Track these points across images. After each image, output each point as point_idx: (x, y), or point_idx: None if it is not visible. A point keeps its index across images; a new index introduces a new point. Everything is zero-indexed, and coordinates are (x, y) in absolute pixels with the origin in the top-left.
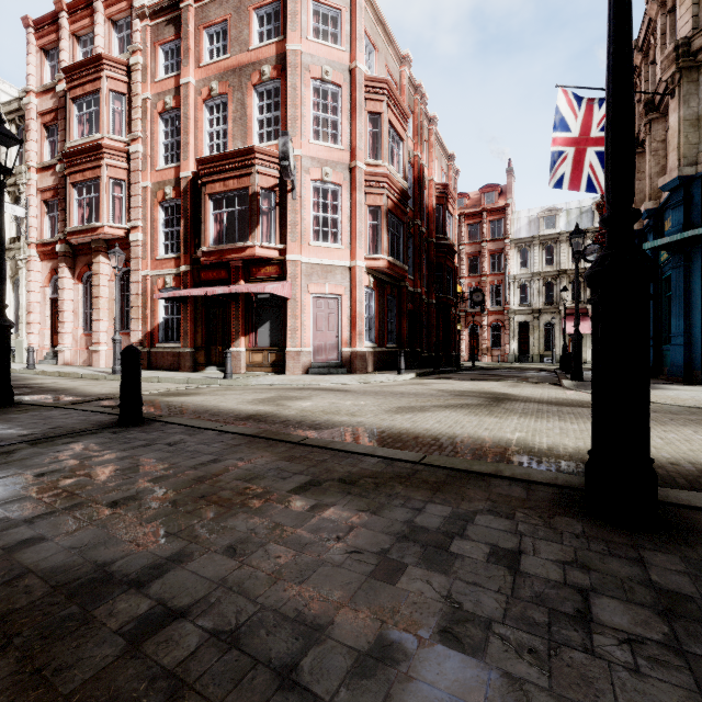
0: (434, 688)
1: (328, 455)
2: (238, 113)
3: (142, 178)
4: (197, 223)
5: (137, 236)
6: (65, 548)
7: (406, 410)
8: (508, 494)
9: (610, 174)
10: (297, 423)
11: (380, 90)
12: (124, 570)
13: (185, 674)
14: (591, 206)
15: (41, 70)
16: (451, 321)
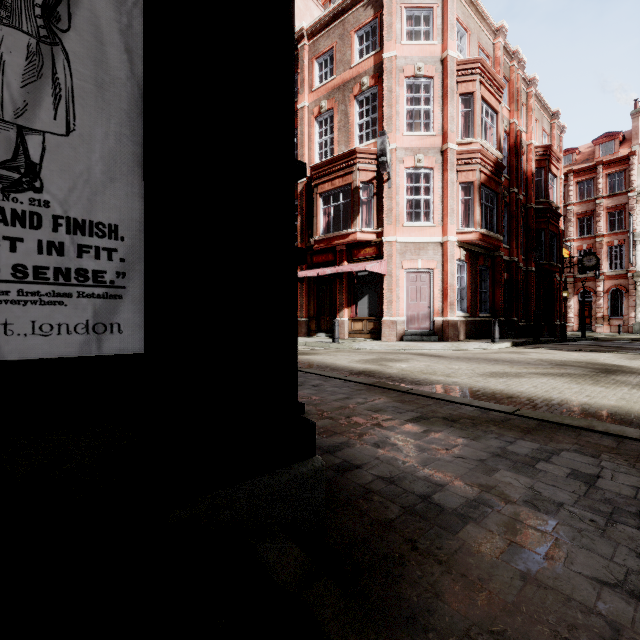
0: (517, 520)
1: (431, 402)
2: (342, 122)
3: None
4: (310, 217)
5: None
6: None
7: (500, 375)
8: (597, 442)
9: None
10: (400, 379)
11: (472, 71)
12: (319, 445)
13: (370, 488)
14: None
15: None
16: (554, 289)
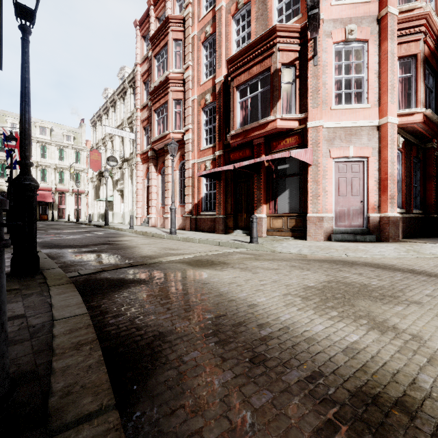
0: None
1: None
2: (260, 11)
3: (191, 94)
4: (228, 115)
5: (188, 136)
6: None
7: None
8: None
9: None
10: None
11: None
12: None
13: None
14: None
15: (142, 50)
16: None
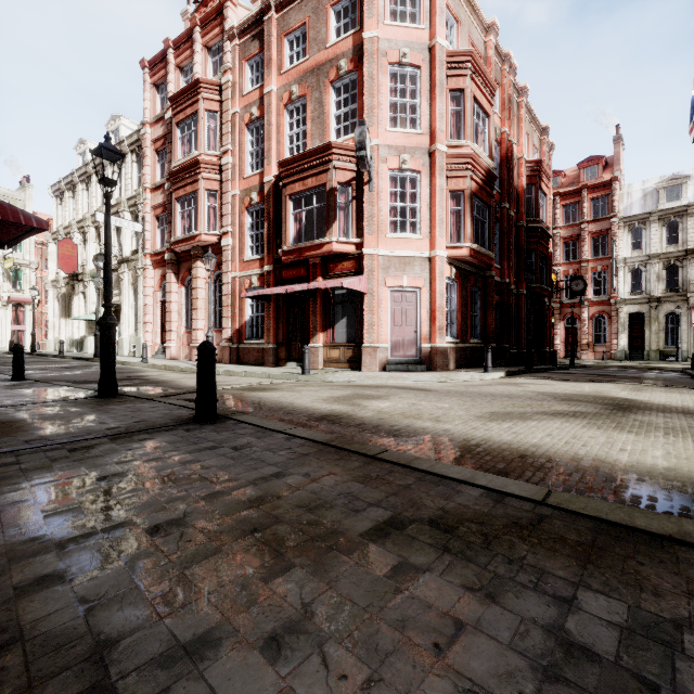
0: None
1: (412, 478)
2: (316, 112)
3: (231, 187)
4: (279, 224)
5: (228, 241)
6: (75, 600)
7: (502, 417)
8: None
9: None
10: (374, 428)
11: (462, 64)
12: (124, 662)
13: None
14: None
15: (153, 104)
16: (544, 314)
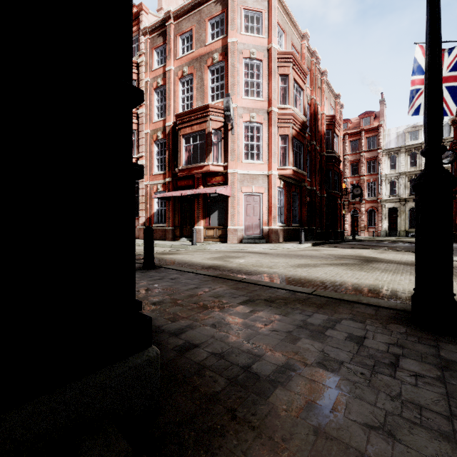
0: (312, 380)
1: (257, 288)
2: (199, 84)
3: (145, 128)
4: (176, 152)
5: (142, 162)
6: None
7: (304, 266)
8: (363, 311)
9: (426, 126)
10: (238, 271)
11: (287, 59)
12: (168, 329)
13: (204, 364)
14: (448, 122)
15: None
16: (337, 208)
